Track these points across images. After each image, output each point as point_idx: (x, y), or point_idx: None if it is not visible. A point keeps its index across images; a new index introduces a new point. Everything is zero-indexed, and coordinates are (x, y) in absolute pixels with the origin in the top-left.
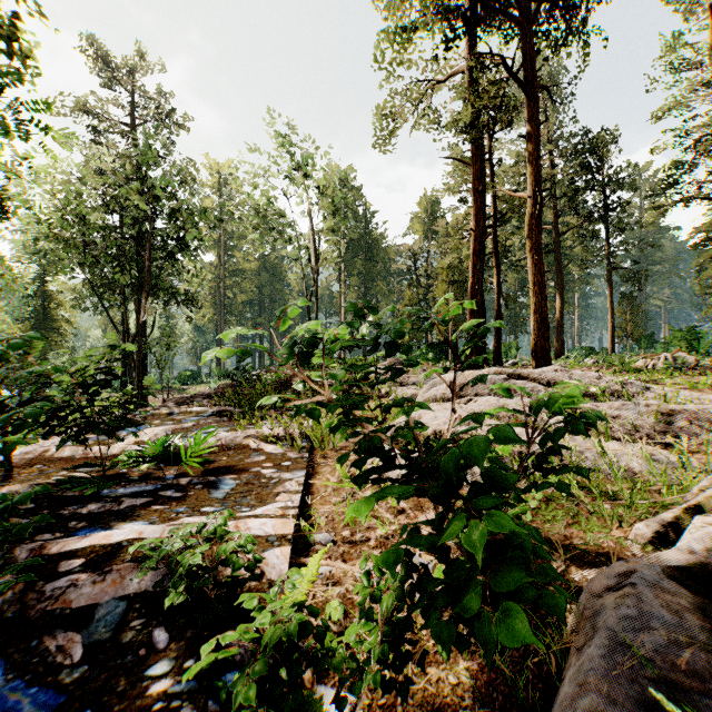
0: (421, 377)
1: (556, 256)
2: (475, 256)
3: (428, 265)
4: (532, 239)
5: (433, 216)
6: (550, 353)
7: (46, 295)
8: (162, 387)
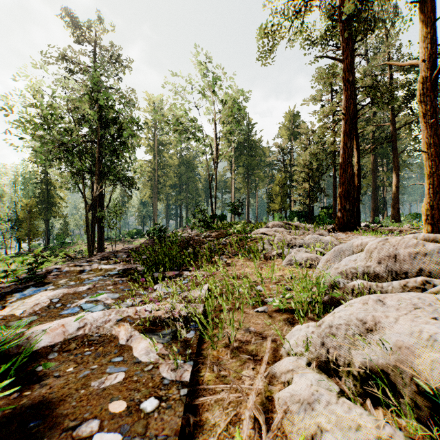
0: (306, 239)
1: (393, 145)
2: (346, 136)
3: (291, 158)
4: (425, 103)
5: (294, 125)
6: None
7: (48, 182)
8: (119, 240)
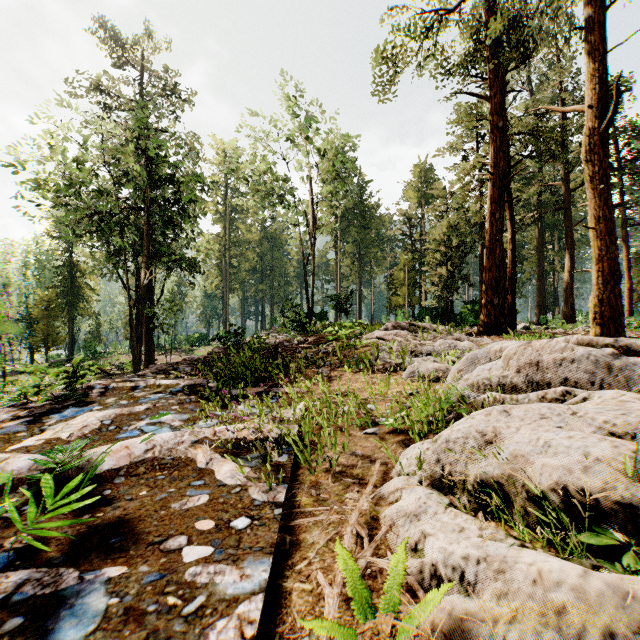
0: (437, 345)
1: (565, 214)
2: (493, 203)
3: (422, 231)
4: (594, 163)
5: (426, 183)
6: (621, 314)
7: (73, 265)
8: (174, 348)
